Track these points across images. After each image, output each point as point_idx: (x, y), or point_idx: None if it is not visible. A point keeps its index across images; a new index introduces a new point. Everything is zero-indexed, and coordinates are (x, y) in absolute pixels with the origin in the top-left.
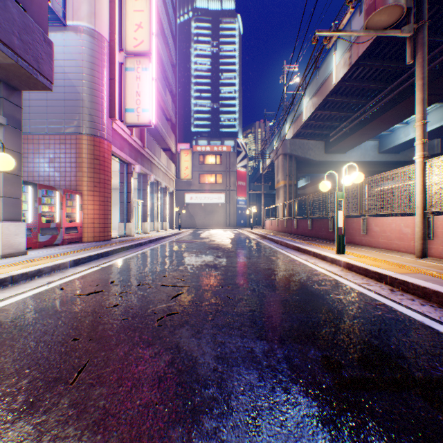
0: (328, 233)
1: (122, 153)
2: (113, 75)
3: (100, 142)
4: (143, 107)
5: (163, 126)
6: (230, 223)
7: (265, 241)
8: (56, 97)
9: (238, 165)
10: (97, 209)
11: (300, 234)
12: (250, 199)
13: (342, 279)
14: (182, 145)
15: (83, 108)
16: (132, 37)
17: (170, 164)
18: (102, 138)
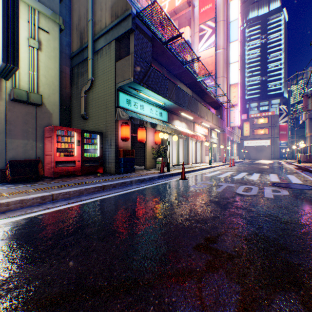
0: (311, 160)
1: (227, 135)
2: (227, 115)
3: (224, 134)
4: (235, 121)
5: None
6: (273, 157)
7: (284, 163)
8: None
9: (279, 122)
10: (223, 152)
11: (306, 161)
12: (292, 140)
13: (289, 166)
14: (241, 115)
15: None
16: (231, 100)
17: (238, 130)
18: (224, 133)
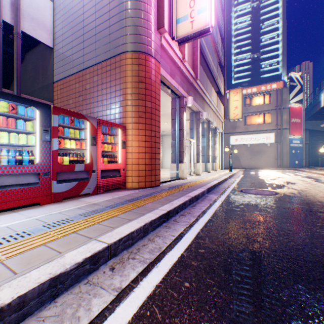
0: None
1: (173, 81)
2: None
3: (145, 60)
4: (198, 8)
5: (213, 64)
6: (280, 163)
7: None
8: (102, 20)
9: (291, 101)
10: (141, 146)
11: None
12: None
13: None
14: (226, 91)
15: (126, 19)
16: None
17: (219, 104)
18: (148, 54)
